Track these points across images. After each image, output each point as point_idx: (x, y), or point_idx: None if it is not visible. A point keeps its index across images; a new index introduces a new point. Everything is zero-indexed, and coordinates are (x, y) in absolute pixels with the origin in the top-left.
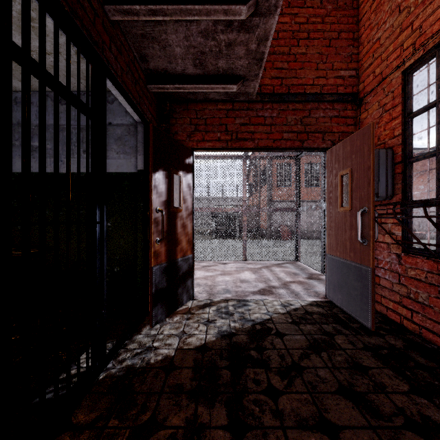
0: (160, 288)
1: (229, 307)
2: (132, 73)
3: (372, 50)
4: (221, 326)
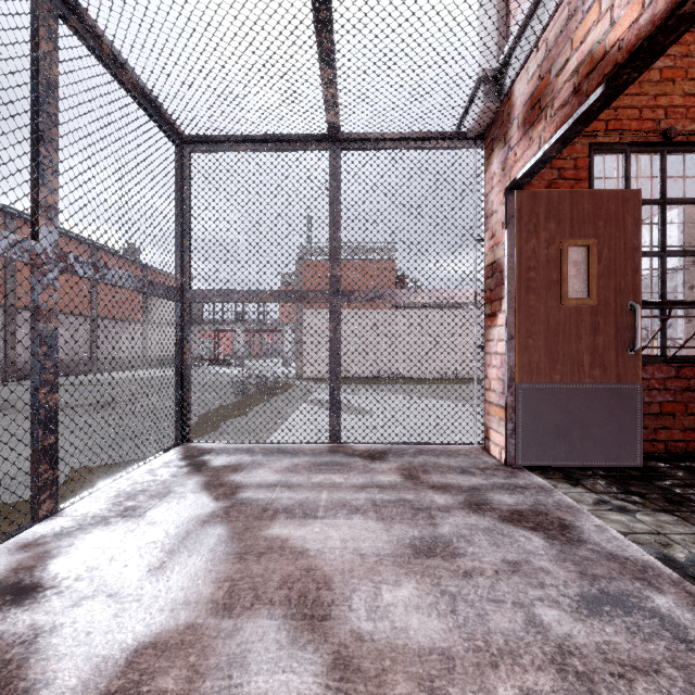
0: None
1: None
2: None
3: None
4: None
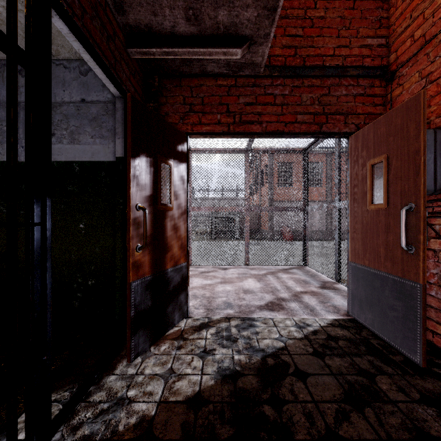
0: (142, 309)
1: (232, 329)
2: (102, 23)
3: (409, 9)
4: (222, 359)
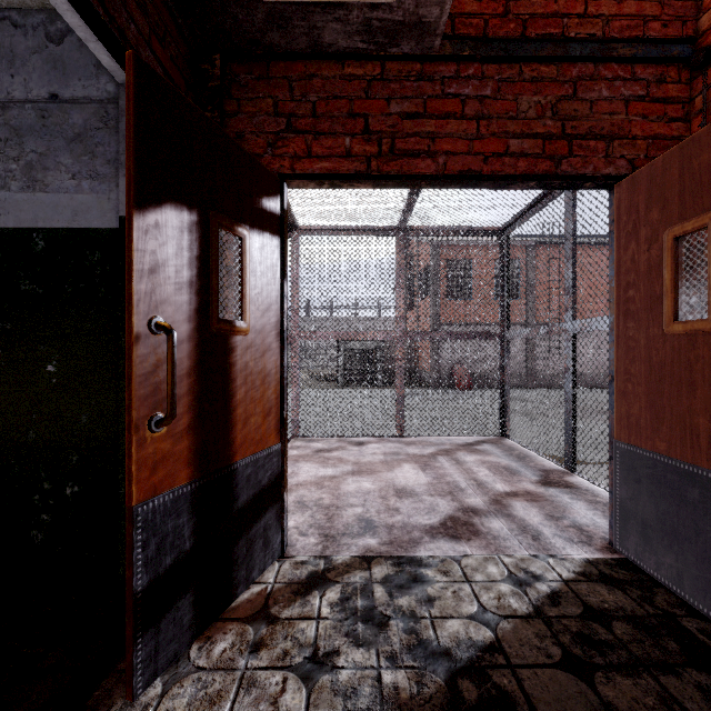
0: (168, 564)
1: (376, 590)
2: None
3: None
4: (354, 686)
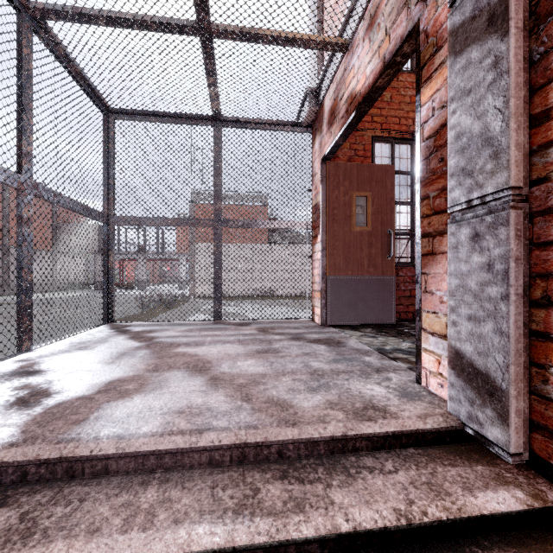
0: None
1: None
2: None
3: None
4: None
